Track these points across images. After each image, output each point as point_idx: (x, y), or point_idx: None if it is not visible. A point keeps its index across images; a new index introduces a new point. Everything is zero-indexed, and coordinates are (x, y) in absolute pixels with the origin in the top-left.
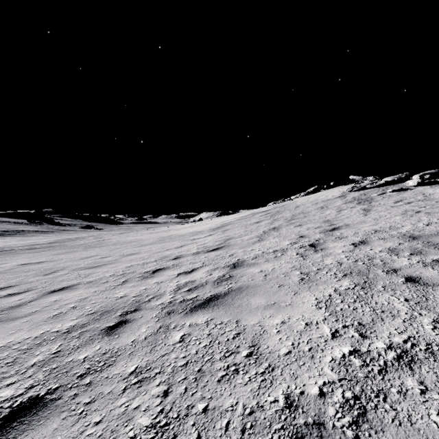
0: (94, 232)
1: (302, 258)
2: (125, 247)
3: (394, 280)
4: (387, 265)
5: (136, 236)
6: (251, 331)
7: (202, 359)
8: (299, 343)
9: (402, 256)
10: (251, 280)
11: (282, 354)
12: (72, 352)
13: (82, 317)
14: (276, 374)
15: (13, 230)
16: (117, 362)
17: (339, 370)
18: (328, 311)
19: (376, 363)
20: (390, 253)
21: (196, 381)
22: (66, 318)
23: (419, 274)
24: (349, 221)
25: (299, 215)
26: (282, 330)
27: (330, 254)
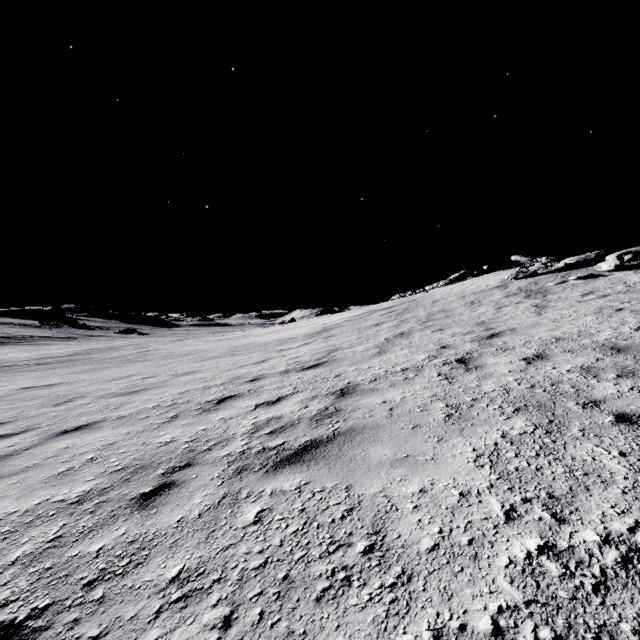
0: (136, 339)
1: (447, 382)
2: (179, 363)
3: (597, 419)
4: (582, 394)
5: (197, 345)
6: (371, 506)
7: (291, 555)
8: (451, 530)
9: (604, 380)
10: (369, 417)
11: (423, 549)
12: (80, 538)
13: (103, 477)
14: (416, 589)
15: (17, 335)
16: (151, 559)
17: (523, 582)
18: (496, 472)
19: (588, 572)
20: (585, 374)
21: (279, 598)
22: (79, 478)
23: (636, 410)
24: (515, 323)
25: (438, 314)
26: (423, 506)
27: (490, 375)
